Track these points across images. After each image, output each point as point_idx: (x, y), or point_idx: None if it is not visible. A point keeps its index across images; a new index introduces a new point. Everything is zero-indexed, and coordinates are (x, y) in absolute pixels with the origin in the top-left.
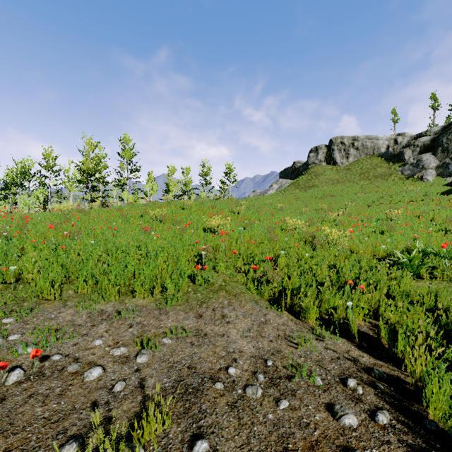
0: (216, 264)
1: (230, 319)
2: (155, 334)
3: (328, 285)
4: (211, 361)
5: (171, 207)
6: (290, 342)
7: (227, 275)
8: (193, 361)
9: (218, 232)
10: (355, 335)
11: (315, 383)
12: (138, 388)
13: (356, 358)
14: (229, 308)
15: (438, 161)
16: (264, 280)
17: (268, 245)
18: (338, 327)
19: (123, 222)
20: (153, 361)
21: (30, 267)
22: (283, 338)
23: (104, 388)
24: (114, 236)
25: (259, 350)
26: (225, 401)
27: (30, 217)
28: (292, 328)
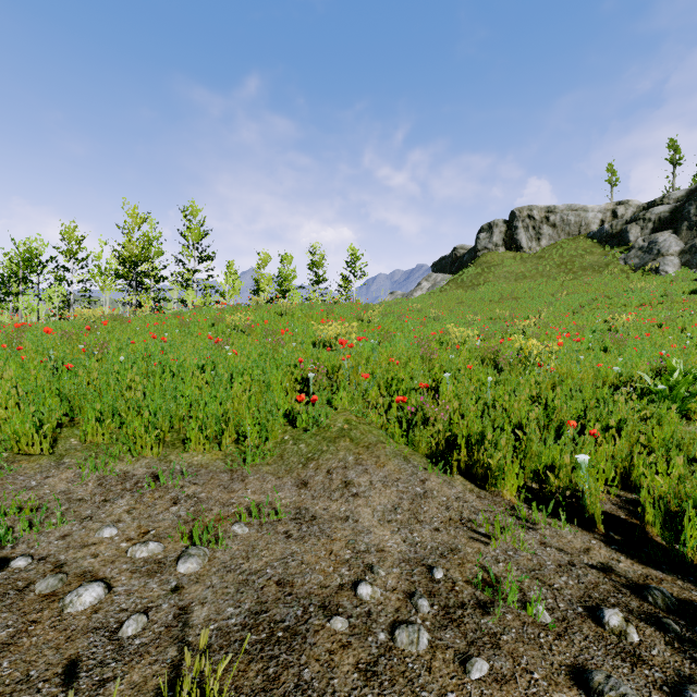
0: (333, 395)
1: (359, 489)
2: (219, 516)
3: (533, 429)
4: (323, 571)
5: (262, 313)
6: (473, 533)
7: (353, 413)
8: (287, 571)
9: (337, 346)
10: (596, 519)
11: (537, 618)
12: (171, 630)
13: (606, 564)
14: (356, 469)
15: (682, 243)
16: (419, 420)
17: (421, 365)
18: (561, 503)
19: (183, 333)
20: (210, 571)
21: (2, 397)
22: (459, 524)
23: (101, 628)
24: (162, 352)
25: (416, 548)
26: (353, 660)
27: (32, 327)
28: (474, 505)
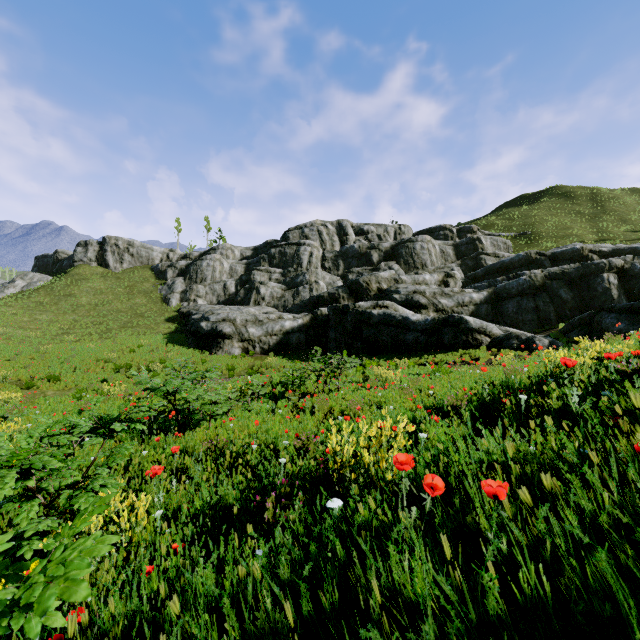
0: None
1: None
2: None
3: None
4: None
5: None
6: None
7: None
8: None
9: None
10: None
11: None
12: None
13: None
14: None
15: (185, 286)
16: None
17: None
18: None
19: None
20: None
21: None
22: None
23: None
24: None
25: None
26: None
27: None
28: None
